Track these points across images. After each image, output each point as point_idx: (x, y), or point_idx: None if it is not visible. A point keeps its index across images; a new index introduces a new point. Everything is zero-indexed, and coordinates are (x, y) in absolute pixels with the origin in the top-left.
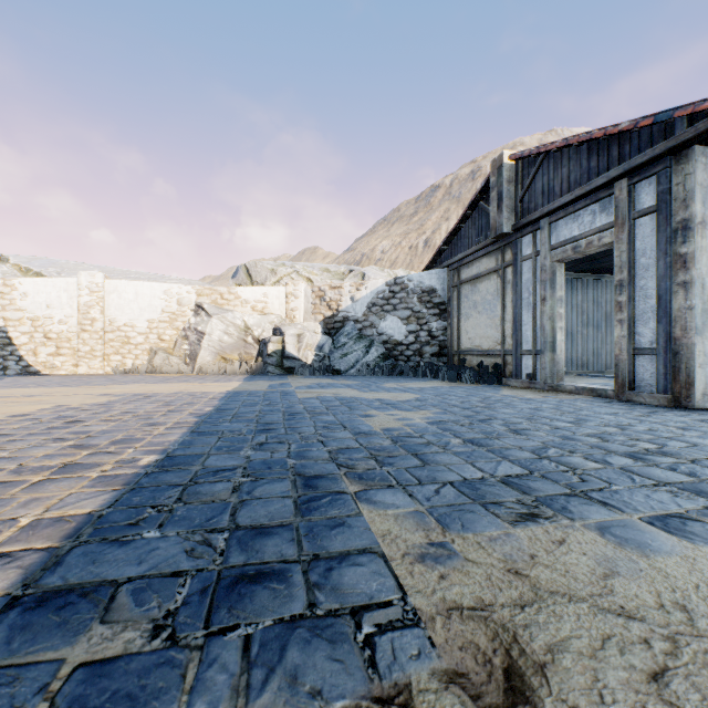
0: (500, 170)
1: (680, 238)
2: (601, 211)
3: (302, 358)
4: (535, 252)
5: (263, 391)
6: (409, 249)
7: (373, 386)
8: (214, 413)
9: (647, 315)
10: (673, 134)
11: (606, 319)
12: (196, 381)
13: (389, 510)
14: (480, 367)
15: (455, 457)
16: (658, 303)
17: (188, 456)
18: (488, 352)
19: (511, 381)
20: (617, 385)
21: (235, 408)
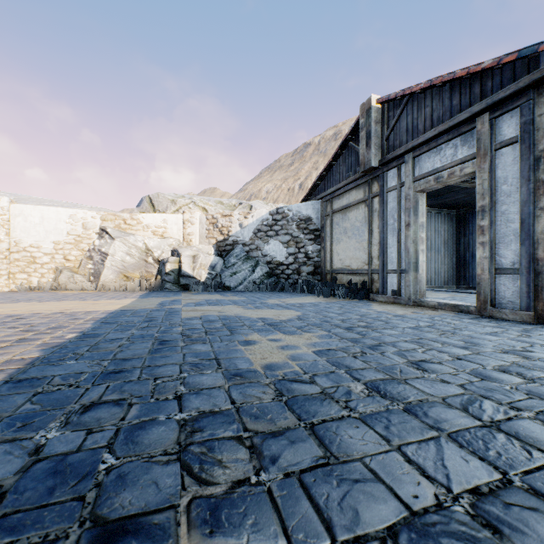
0: (369, 112)
1: (543, 165)
2: (462, 145)
3: (196, 276)
4: (400, 184)
5: (150, 309)
6: (288, 191)
7: (257, 302)
8: (71, 342)
9: (509, 238)
10: (536, 68)
11: (445, 244)
12: (92, 298)
13: None
14: (350, 284)
15: (369, 431)
16: (521, 227)
17: None
18: (357, 271)
19: (378, 296)
20: (480, 302)
21: (102, 334)
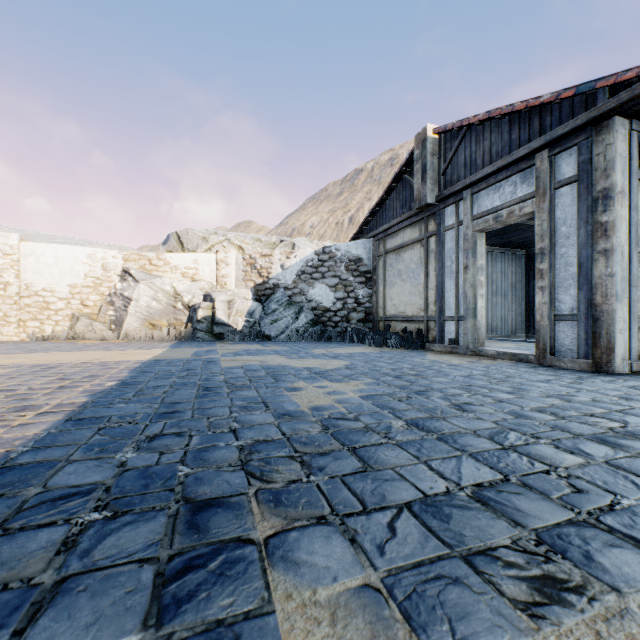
0: (424, 143)
1: (601, 207)
2: (522, 182)
3: (232, 324)
4: (458, 222)
5: (186, 359)
6: (336, 225)
7: (302, 352)
8: (114, 389)
9: (568, 282)
10: (594, 105)
11: (512, 288)
12: (117, 348)
13: (321, 588)
14: (404, 333)
15: (402, 452)
16: (579, 270)
17: (33, 466)
18: (412, 318)
19: (434, 346)
20: (539, 350)
21: (143, 382)
